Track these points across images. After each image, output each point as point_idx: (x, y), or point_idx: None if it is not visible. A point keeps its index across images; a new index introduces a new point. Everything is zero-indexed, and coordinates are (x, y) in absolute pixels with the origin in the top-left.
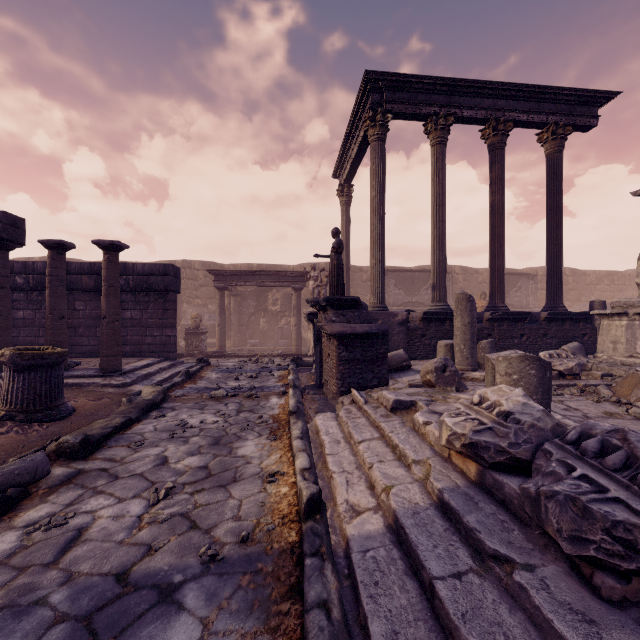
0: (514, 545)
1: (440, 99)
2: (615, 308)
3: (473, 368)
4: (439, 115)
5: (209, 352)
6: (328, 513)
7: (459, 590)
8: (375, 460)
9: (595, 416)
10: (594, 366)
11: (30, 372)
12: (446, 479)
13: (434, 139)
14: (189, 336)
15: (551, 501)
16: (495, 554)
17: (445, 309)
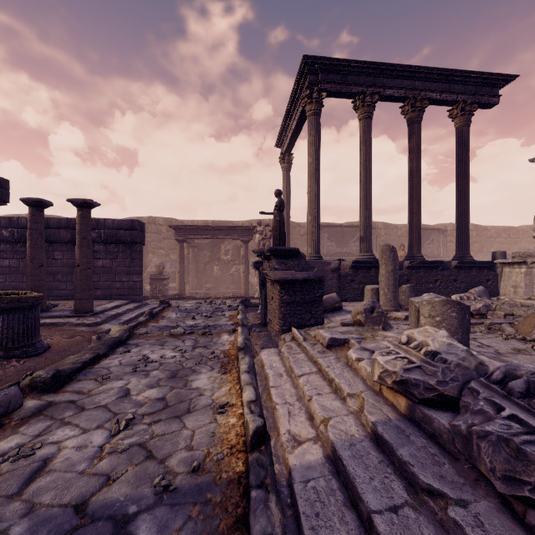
0: (446, 479)
1: (367, 80)
2: (515, 258)
3: (395, 309)
4: (366, 94)
5: (170, 295)
6: (272, 442)
7: (396, 525)
8: (314, 393)
9: (505, 352)
10: (498, 307)
11: (9, 314)
12: (379, 412)
13: (362, 114)
14: (153, 281)
15: (484, 441)
16: (429, 488)
17: (371, 258)
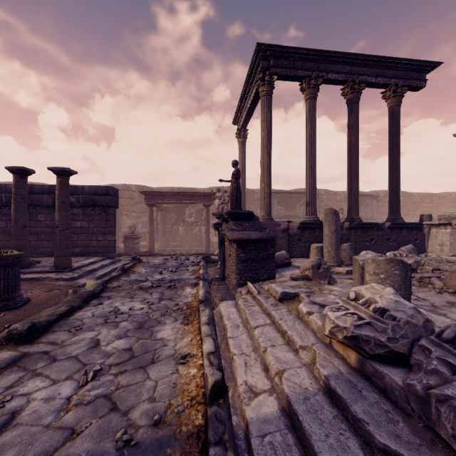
0: (402, 439)
1: (312, 65)
2: (441, 220)
3: (338, 264)
4: (311, 77)
5: (141, 252)
6: (230, 393)
7: None
8: (268, 344)
9: (440, 305)
10: (426, 262)
11: None
12: (330, 365)
13: (307, 95)
14: (126, 240)
15: (444, 405)
16: (385, 449)
17: (316, 220)
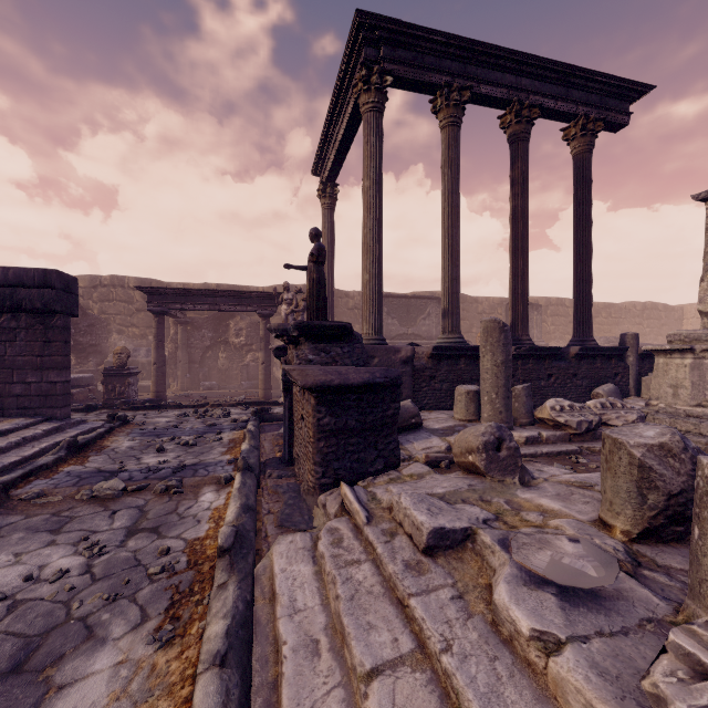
0: None
1: (453, 66)
2: (673, 342)
3: (508, 426)
4: (452, 87)
5: (137, 401)
6: None
7: None
8: None
9: None
10: (649, 417)
11: None
12: None
13: (445, 119)
14: (109, 379)
15: None
16: None
17: (460, 343)
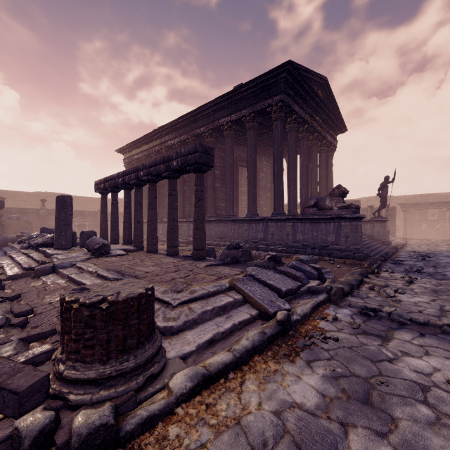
0: None
1: None
2: None
3: None
4: None
5: (400, 237)
6: None
7: None
8: None
9: None
10: None
11: None
12: None
13: None
14: None
15: None
16: None
17: None
